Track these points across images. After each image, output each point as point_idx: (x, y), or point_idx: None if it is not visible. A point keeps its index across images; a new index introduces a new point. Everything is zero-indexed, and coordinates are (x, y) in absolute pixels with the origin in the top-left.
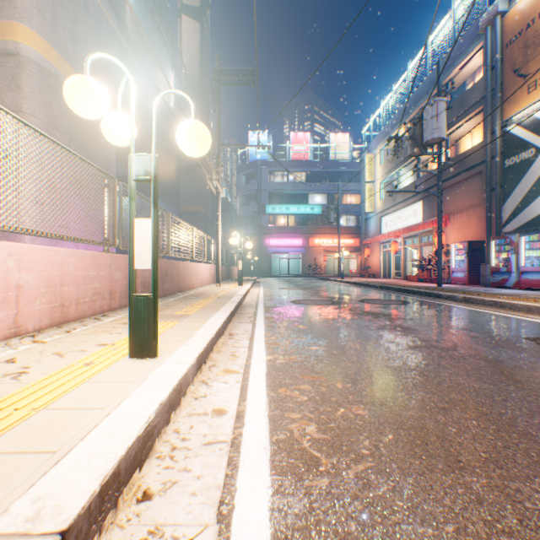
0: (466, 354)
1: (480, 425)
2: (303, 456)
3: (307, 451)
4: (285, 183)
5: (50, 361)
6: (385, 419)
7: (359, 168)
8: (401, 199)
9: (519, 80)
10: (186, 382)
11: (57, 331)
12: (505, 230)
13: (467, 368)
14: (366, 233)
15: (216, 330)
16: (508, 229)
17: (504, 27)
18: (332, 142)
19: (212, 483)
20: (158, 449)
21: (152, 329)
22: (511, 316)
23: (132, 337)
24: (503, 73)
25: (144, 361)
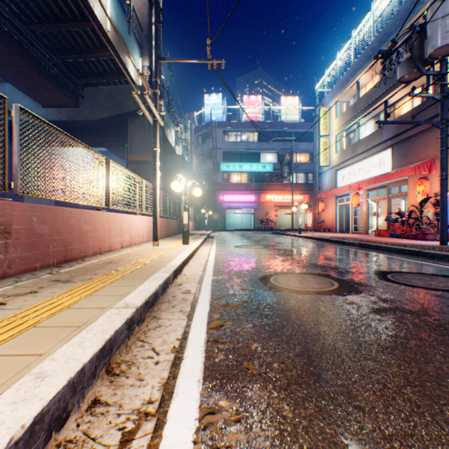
0: None
1: None
2: None
3: None
4: (238, 142)
5: None
6: None
7: (307, 128)
8: (363, 149)
9: None
10: None
11: None
12: None
13: None
14: (320, 187)
15: None
16: None
17: None
18: (282, 104)
19: None
20: None
21: None
22: None
23: None
24: None
25: None
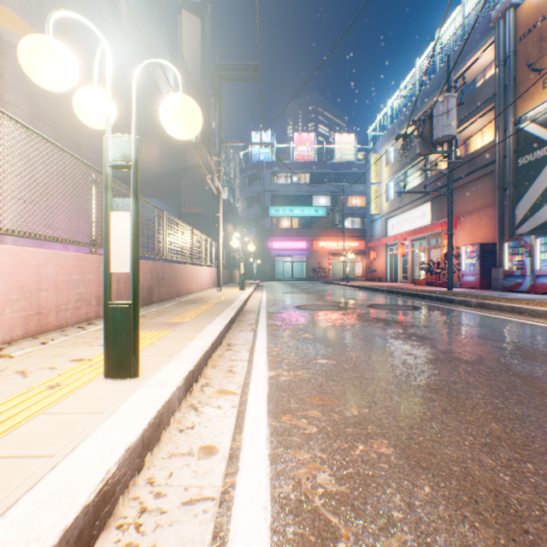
0: (495, 370)
1: (539, 471)
2: (315, 524)
3: (320, 515)
4: (289, 185)
5: (8, 383)
6: (416, 462)
7: (364, 169)
8: (408, 200)
9: (533, 75)
10: (170, 410)
11: (31, 342)
12: (519, 232)
13: (502, 387)
14: (372, 235)
15: (211, 341)
16: (522, 231)
17: (517, 20)
18: (336, 142)
19: None
20: (121, 512)
21: (131, 344)
22: (533, 323)
23: (108, 354)
24: (516, 68)
25: (121, 383)
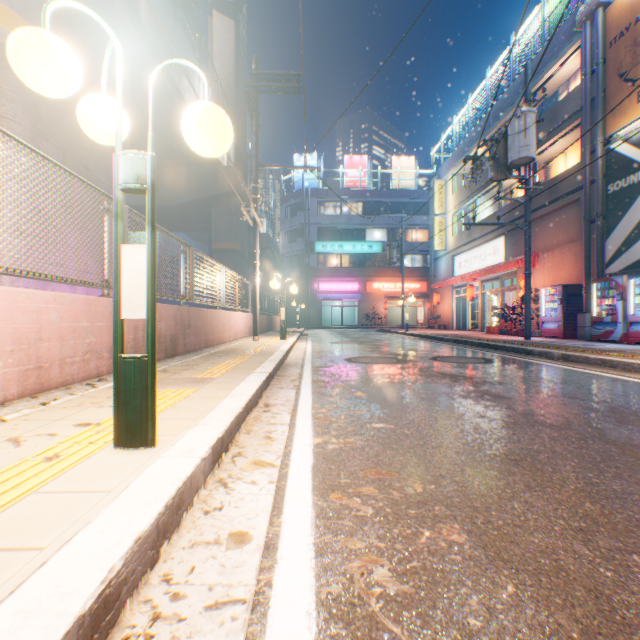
0: (587, 436)
1: None
2: (371, 635)
3: (378, 623)
4: (338, 216)
5: None
6: (496, 552)
7: (426, 198)
8: (478, 234)
9: (626, 86)
10: (193, 488)
11: (29, 403)
12: (609, 271)
13: (596, 457)
14: (435, 275)
15: (245, 401)
16: (612, 270)
17: (607, 21)
18: (394, 166)
19: None
20: (128, 620)
21: (147, 406)
22: (628, 379)
23: (118, 418)
24: (606, 78)
25: (134, 453)
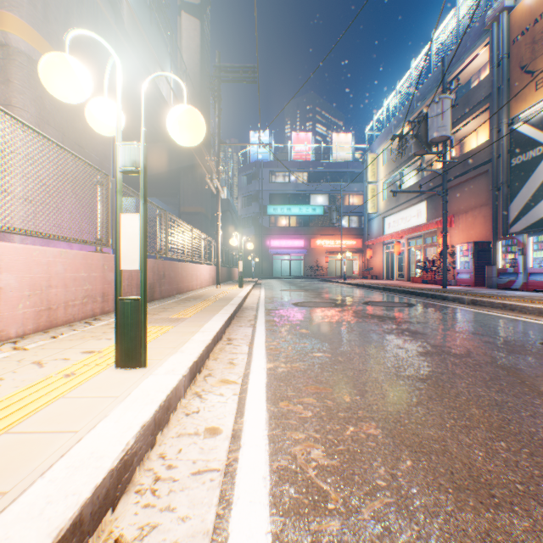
0: (481, 362)
1: (510, 448)
2: (308, 490)
3: (313, 483)
4: (287, 184)
5: (26, 372)
6: (401, 440)
7: (361, 168)
8: (404, 199)
9: (526, 77)
10: (177, 396)
11: (42, 336)
12: (512, 231)
13: (485, 377)
14: (369, 234)
15: (213, 335)
16: (515, 230)
17: (510, 23)
18: (334, 142)
19: (199, 528)
20: (138, 480)
21: (140, 336)
22: (523, 320)
23: (119, 345)
24: (510, 70)
25: (131, 372)
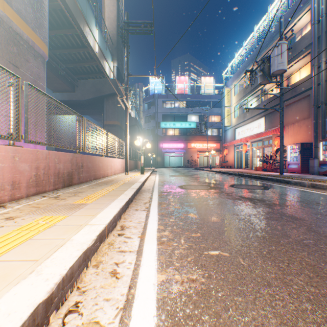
0: None
1: None
2: None
3: None
4: (173, 108)
5: None
6: None
7: (219, 99)
8: (249, 116)
9: None
10: None
11: None
12: None
13: None
14: (225, 139)
15: (99, 231)
16: None
17: None
18: (202, 82)
19: None
20: None
21: None
22: None
23: None
24: None
25: None
